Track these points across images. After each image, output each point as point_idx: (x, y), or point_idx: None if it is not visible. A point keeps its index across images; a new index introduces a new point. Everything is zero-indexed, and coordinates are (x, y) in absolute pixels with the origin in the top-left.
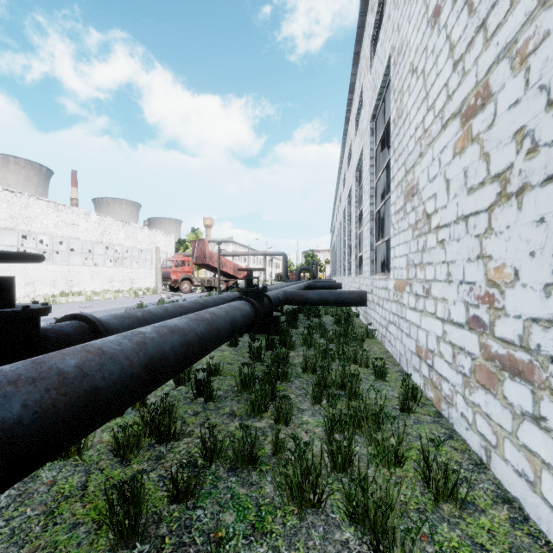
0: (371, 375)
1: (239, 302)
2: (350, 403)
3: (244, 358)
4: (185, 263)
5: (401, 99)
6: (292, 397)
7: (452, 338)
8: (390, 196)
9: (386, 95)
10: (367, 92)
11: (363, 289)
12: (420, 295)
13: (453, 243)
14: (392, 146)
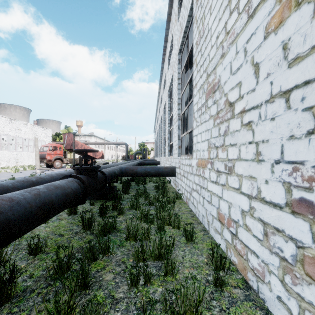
0: (182, 237)
1: (66, 180)
2: (166, 279)
3: (77, 226)
4: (59, 149)
5: (203, 23)
6: (109, 279)
7: (263, 216)
8: (192, 101)
9: (189, 33)
10: (176, 35)
11: (173, 165)
12: (222, 172)
13: (264, 122)
14: (195, 62)
